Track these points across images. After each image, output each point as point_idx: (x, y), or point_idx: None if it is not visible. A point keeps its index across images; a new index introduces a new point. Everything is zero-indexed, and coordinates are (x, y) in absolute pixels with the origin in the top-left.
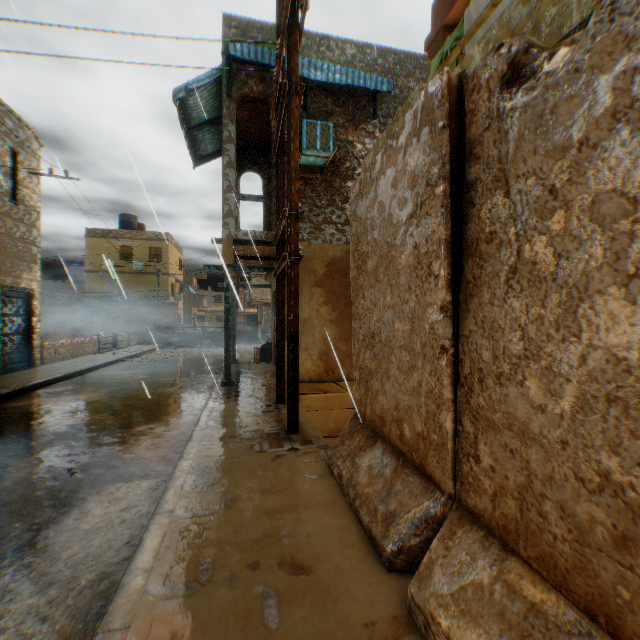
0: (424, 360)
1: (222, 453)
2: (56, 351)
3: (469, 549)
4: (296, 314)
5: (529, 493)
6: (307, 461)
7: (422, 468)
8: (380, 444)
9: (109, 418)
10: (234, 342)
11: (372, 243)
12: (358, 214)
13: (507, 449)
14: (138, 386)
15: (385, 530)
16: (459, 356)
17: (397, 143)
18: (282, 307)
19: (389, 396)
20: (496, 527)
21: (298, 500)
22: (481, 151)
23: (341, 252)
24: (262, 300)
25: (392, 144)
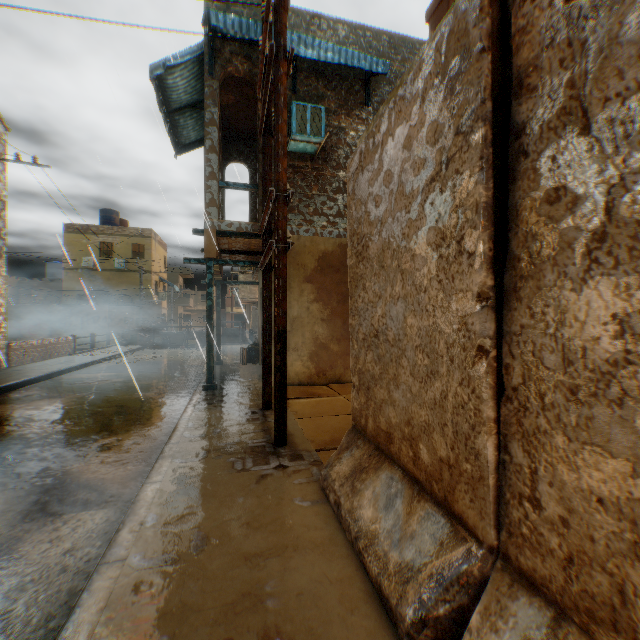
0: (451, 365)
1: (197, 473)
2: (25, 352)
3: (532, 638)
4: (284, 310)
5: (637, 570)
6: (297, 482)
7: (447, 504)
8: (387, 466)
9: (72, 429)
10: (219, 342)
11: (376, 222)
12: (357, 191)
13: (591, 497)
14: (112, 390)
15: (401, 589)
16: (503, 360)
17: (411, 91)
18: (269, 303)
19: (398, 408)
20: (573, 608)
21: (286, 538)
22: (538, 79)
23: (333, 246)
24: (250, 299)
25: (404, 95)
